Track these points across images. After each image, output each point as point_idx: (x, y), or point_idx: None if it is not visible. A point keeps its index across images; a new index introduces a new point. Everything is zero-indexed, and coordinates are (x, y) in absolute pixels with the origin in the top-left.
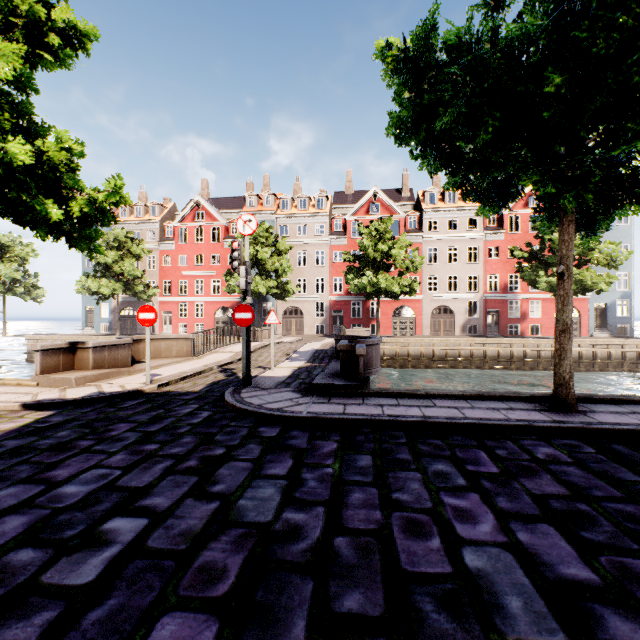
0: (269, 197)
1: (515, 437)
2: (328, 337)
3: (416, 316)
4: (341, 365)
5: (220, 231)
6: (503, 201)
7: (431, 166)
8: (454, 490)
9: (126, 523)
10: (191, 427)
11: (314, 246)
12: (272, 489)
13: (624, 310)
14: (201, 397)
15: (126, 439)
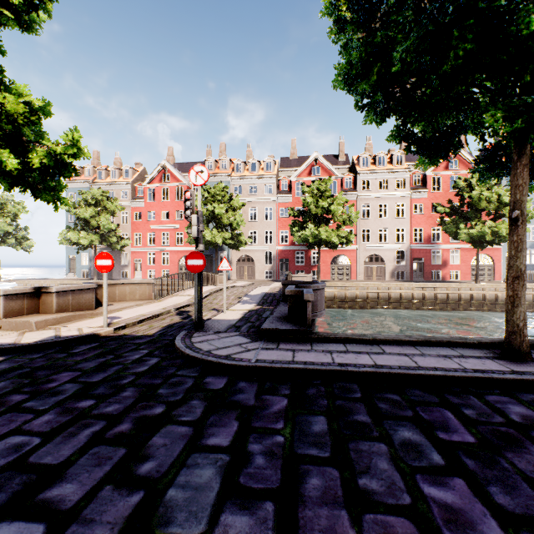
0: (225, 161)
1: (477, 391)
2: (276, 281)
3: (351, 263)
4: (289, 309)
5: (183, 191)
6: (445, 152)
7: (377, 116)
8: (432, 473)
9: (13, 533)
10: (135, 377)
11: (263, 203)
12: (211, 470)
13: (532, 258)
14: (153, 341)
15: (63, 393)
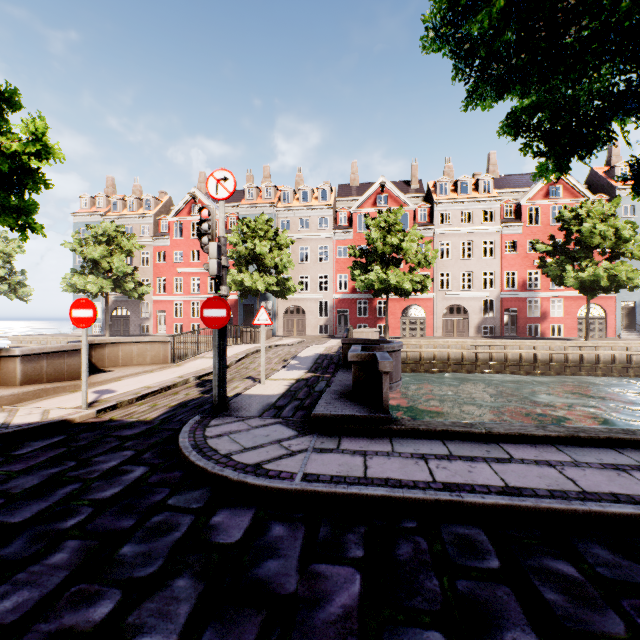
0: (269, 189)
1: None
2: (332, 338)
3: (427, 316)
4: (354, 382)
5: (217, 225)
6: (587, 149)
7: (491, 88)
8: None
9: None
10: (92, 512)
11: (317, 241)
12: None
13: None
14: (149, 433)
15: None
